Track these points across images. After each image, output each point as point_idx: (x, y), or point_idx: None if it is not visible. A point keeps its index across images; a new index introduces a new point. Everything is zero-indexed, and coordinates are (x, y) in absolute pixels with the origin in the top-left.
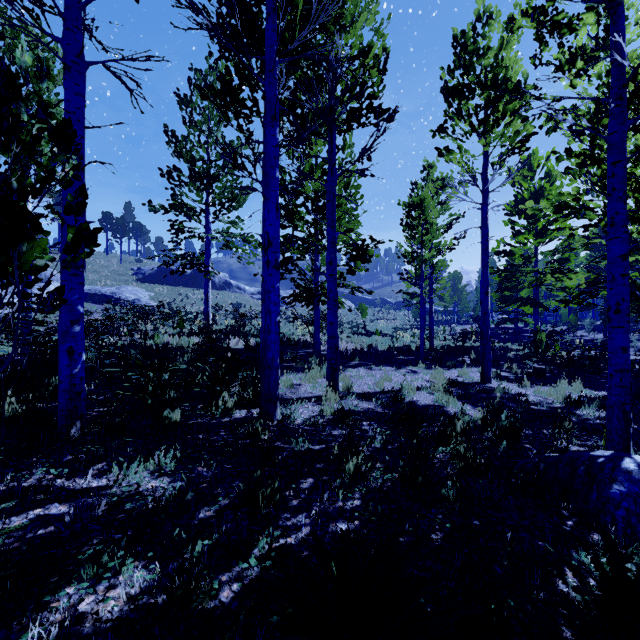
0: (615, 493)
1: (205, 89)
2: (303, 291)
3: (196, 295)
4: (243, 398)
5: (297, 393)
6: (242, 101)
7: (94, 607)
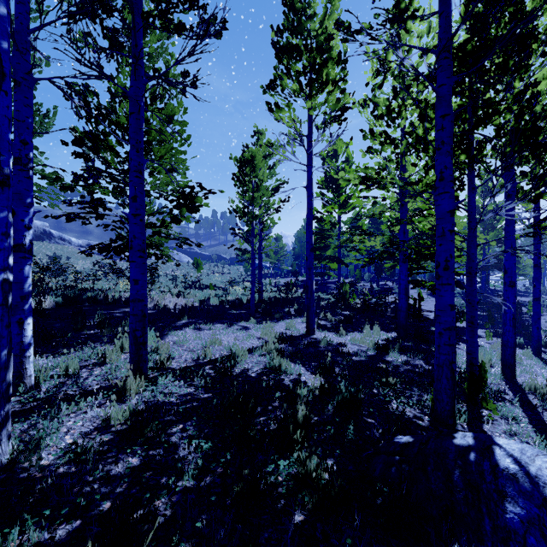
0: (514, 520)
1: None
2: (114, 240)
3: None
4: None
5: (81, 384)
6: None
7: None
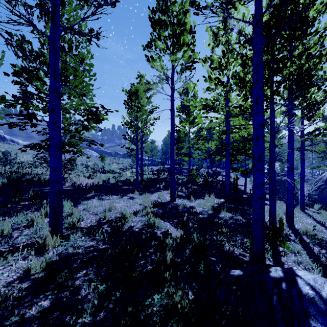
0: None
1: None
2: (42, 141)
3: None
4: None
5: (12, 242)
6: None
7: None
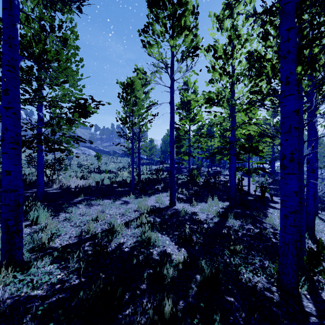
0: None
1: None
2: None
3: None
4: None
5: None
6: None
7: None
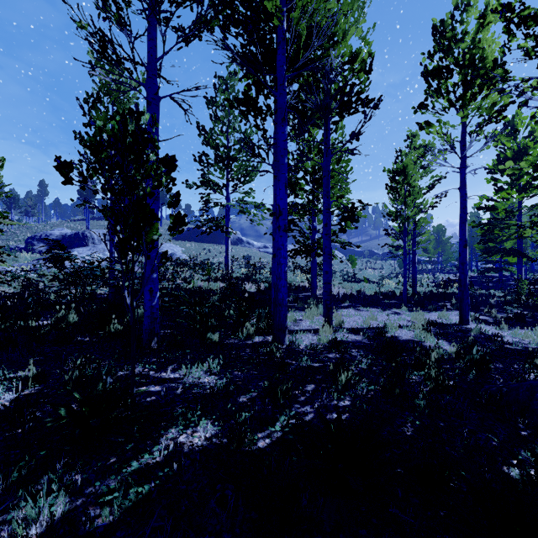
0: None
1: (226, 91)
2: (303, 246)
3: (216, 249)
4: (260, 328)
5: (299, 326)
6: (259, 108)
7: (187, 440)
